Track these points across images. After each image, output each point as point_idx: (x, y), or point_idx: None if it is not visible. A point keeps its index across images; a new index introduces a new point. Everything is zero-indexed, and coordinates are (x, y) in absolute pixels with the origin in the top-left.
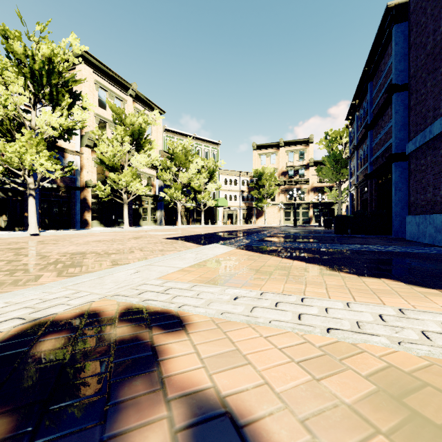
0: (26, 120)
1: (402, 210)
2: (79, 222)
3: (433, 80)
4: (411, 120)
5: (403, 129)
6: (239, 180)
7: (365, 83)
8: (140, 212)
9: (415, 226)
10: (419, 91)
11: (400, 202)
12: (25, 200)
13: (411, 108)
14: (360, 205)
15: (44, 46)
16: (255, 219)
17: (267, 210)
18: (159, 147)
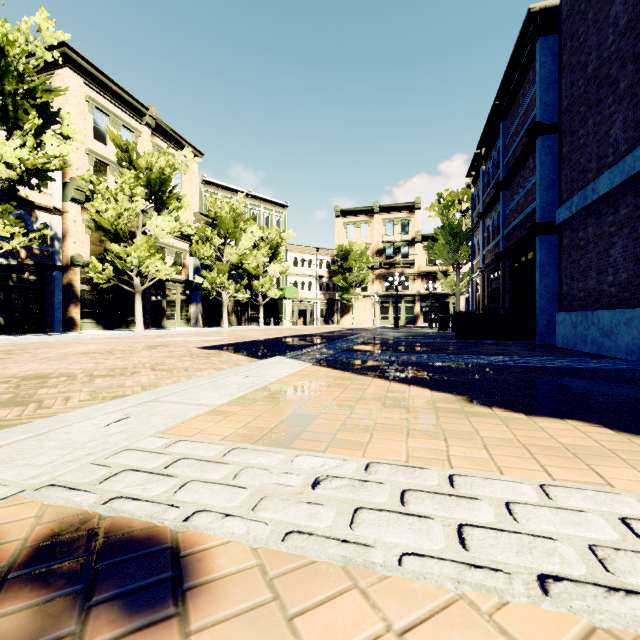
0: None
1: (550, 304)
2: (59, 321)
3: (597, 116)
4: (564, 175)
5: (551, 188)
6: (315, 260)
7: (496, 124)
8: (163, 306)
9: (570, 328)
10: (576, 132)
11: (547, 293)
12: None
13: (563, 158)
14: (487, 297)
15: None
16: (339, 317)
17: (356, 305)
18: (194, 207)
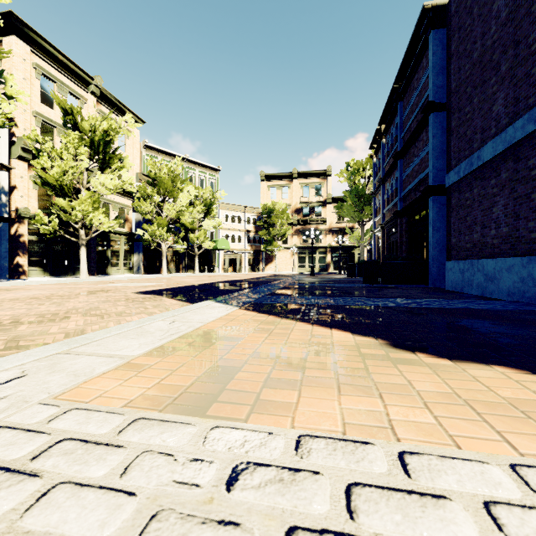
0: None
1: (441, 254)
2: (6, 269)
3: (481, 95)
4: (453, 145)
5: (441, 157)
6: (244, 217)
7: (394, 104)
8: (108, 255)
9: (458, 274)
10: (463, 109)
11: (438, 245)
12: None
13: (452, 131)
14: (386, 249)
15: None
16: (264, 265)
17: (278, 255)
18: (137, 168)
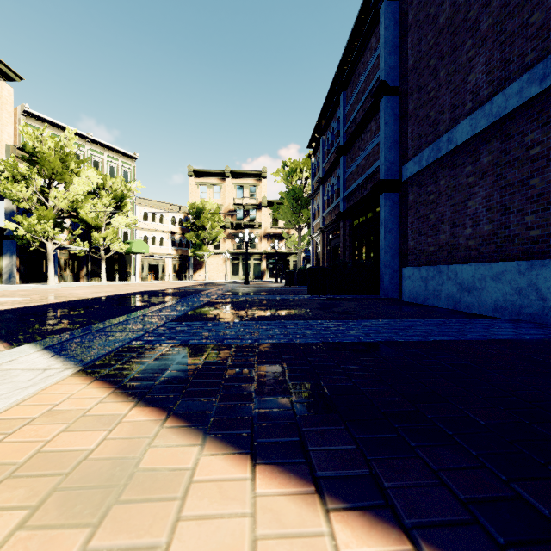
0: None
1: (393, 260)
2: None
3: (451, 65)
4: (411, 131)
5: (394, 148)
6: (167, 216)
7: (336, 94)
8: None
9: (420, 283)
10: (424, 87)
11: (390, 249)
12: None
13: (409, 115)
14: (326, 255)
15: None
16: (192, 272)
17: (209, 261)
18: (8, 139)
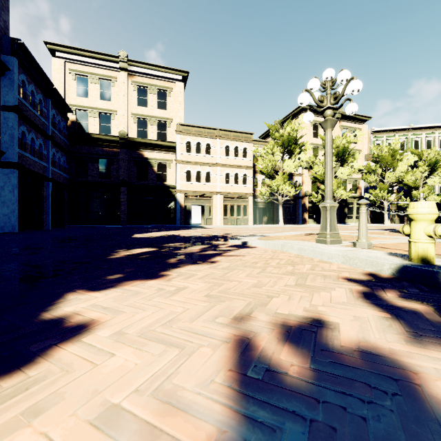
0: (278, 166)
1: None
2: (300, 219)
3: None
4: None
5: None
6: None
7: None
8: (345, 212)
9: None
10: None
11: None
12: (274, 207)
13: None
14: None
15: (287, 128)
16: None
17: None
18: (365, 151)
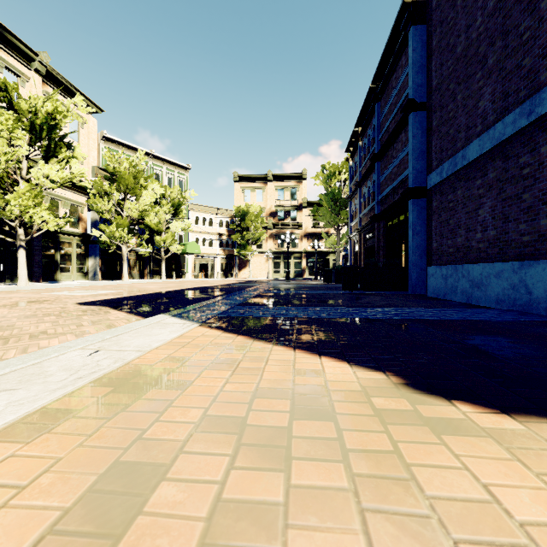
0: None
1: (421, 259)
2: None
3: (466, 91)
4: (434, 145)
5: (421, 158)
6: (216, 220)
7: (372, 105)
8: (56, 259)
9: (441, 280)
10: (445, 107)
11: (418, 250)
12: None
13: (433, 130)
14: (363, 254)
15: None
16: (238, 271)
17: (252, 260)
18: (93, 161)
